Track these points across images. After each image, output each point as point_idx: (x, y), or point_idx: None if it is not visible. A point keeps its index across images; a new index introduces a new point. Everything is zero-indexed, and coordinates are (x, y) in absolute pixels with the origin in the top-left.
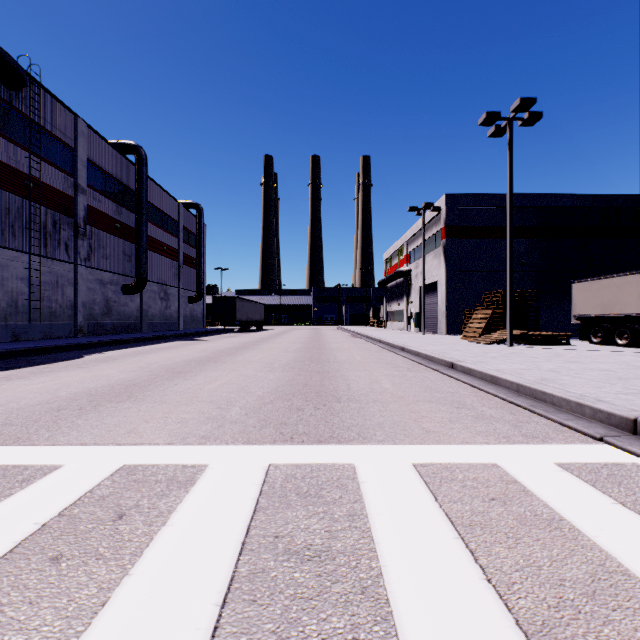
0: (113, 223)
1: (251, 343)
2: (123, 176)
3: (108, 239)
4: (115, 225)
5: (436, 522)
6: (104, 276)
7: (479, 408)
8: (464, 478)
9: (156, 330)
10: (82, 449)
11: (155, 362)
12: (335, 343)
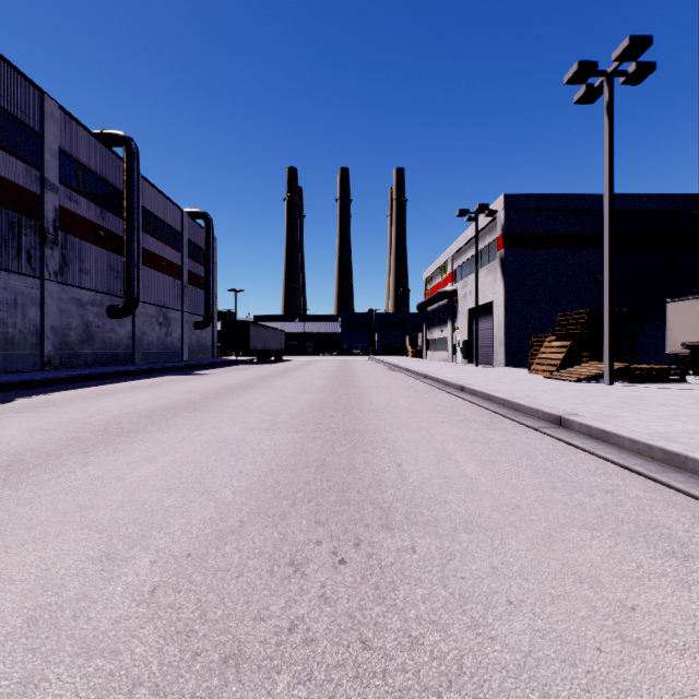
0: (95, 230)
1: (261, 378)
2: (109, 174)
3: (88, 250)
4: (98, 233)
5: None
6: (83, 295)
7: None
8: None
9: (153, 361)
10: None
11: (104, 411)
12: (368, 378)
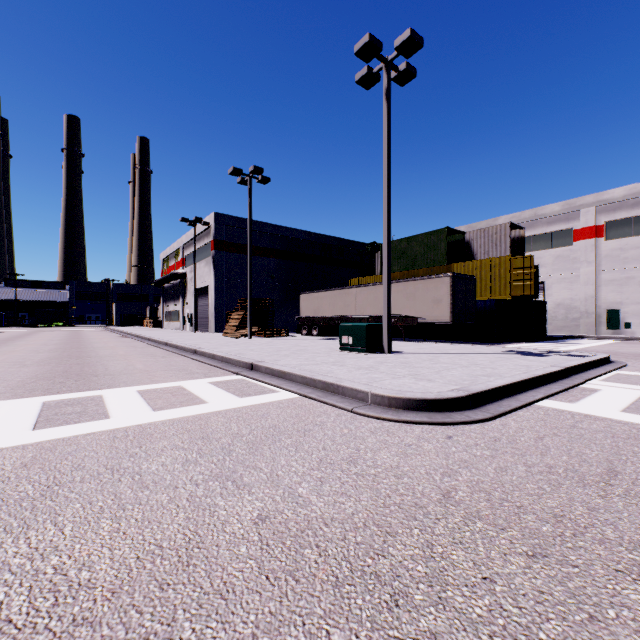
0: None
1: None
2: None
3: None
4: None
5: (138, 400)
6: None
7: (194, 370)
8: (161, 390)
9: None
10: None
11: None
12: (99, 343)
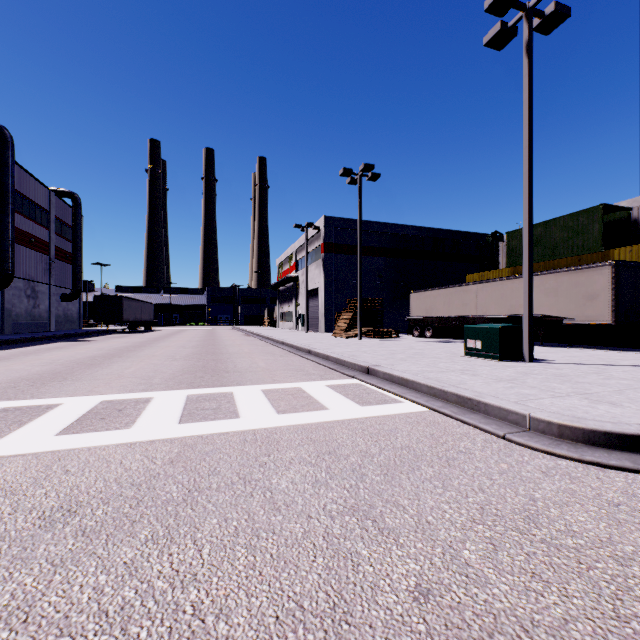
0: None
1: (146, 342)
2: None
3: None
4: None
5: (263, 400)
6: None
7: (310, 371)
8: (282, 391)
9: (22, 332)
10: (66, 398)
11: (58, 359)
12: (229, 341)
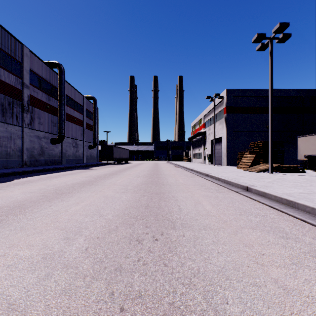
0: (45, 105)
1: (119, 171)
2: (51, 80)
3: (42, 114)
4: (46, 106)
5: None
6: (40, 134)
7: (304, 238)
8: None
9: (70, 163)
10: None
11: (53, 184)
12: (166, 171)
